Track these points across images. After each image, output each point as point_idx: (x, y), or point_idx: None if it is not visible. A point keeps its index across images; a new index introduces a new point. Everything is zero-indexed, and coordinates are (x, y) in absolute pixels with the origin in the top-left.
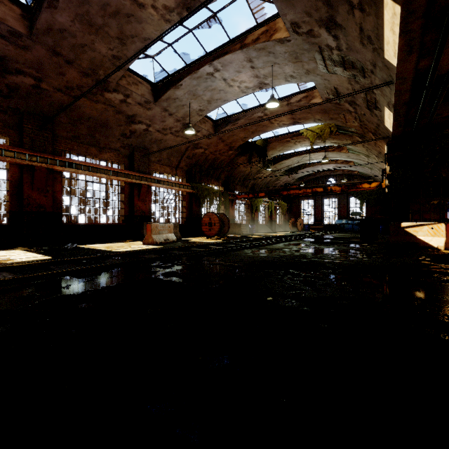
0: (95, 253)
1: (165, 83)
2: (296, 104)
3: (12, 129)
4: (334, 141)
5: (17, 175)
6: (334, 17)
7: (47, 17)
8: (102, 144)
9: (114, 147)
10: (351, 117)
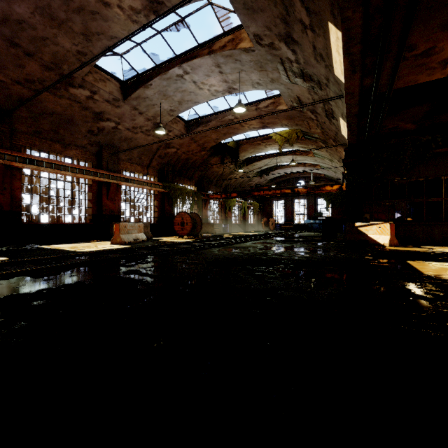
0: (57, 253)
1: (134, 81)
2: (264, 109)
3: None
4: (301, 145)
5: None
6: (291, 34)
7: (3, 7)
8: (67, 141)
9: (81, 144)
10: (313, 124)
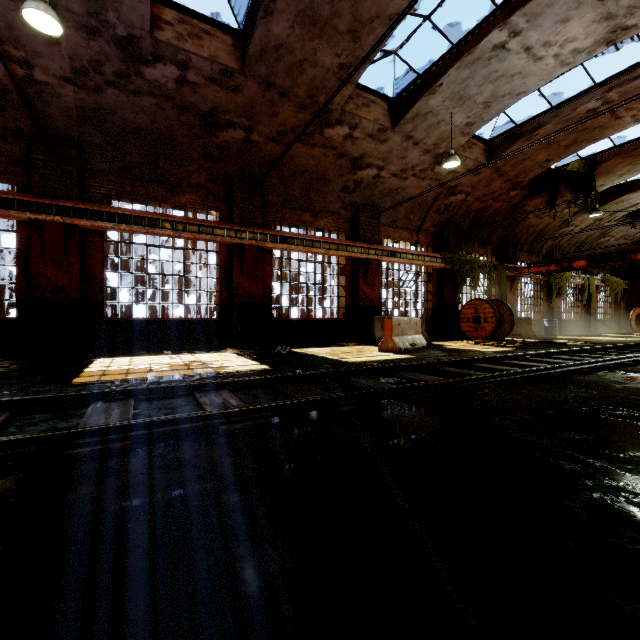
0: (320, 363)
1: (410, 91)
2: None
3: (222, 201)
4: None
5: (227, 258)
6: None
7: (261, 34)
8: (317, 207)
9: (333, 209)
10: None
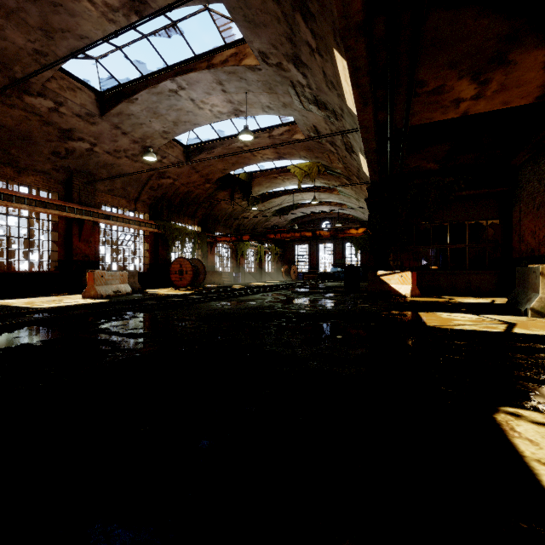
0: (3, 311)
1: (115, 93)
2: (278, 137)
3: None
4: (323, 181)
5: None
6: (300, 56)
7: None
8: (21, 164)
9: (42, 169)
10: (335, 158)
